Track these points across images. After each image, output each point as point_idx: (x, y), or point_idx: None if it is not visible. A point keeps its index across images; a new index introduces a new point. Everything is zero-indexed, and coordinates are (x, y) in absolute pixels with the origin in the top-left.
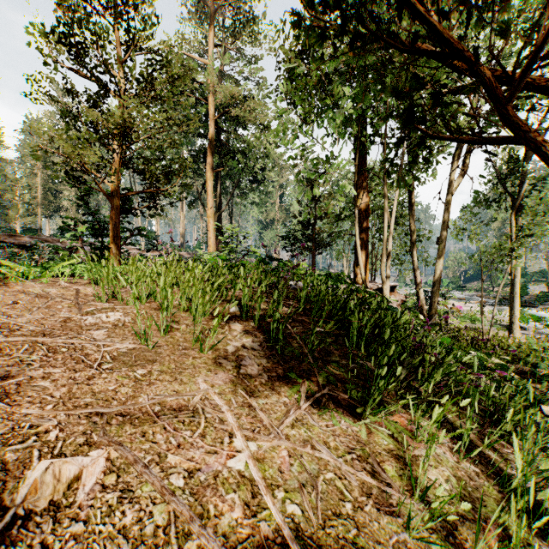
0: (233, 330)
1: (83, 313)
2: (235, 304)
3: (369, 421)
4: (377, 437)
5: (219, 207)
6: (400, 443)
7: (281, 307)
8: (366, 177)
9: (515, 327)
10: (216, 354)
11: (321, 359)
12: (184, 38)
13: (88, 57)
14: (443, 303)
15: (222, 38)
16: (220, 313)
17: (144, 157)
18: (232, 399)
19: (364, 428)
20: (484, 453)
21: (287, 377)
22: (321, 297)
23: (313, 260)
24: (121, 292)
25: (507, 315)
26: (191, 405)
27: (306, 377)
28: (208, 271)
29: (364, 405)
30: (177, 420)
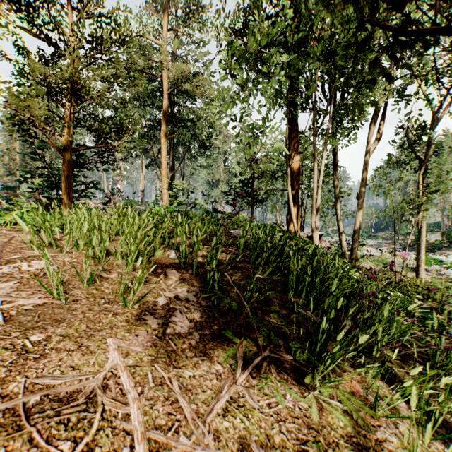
0: (169, 279)
1: (3, 262)
2: (160, 251)
3: (319, 392)
4: (330, 416)
5: (172, 168)
6: (357, 420)
7: (218, 254)
8: (298, 140)
9: (421, 269)
10: (143, 308)
11: (260, 310)
12: (141, 22)
13: (35, 12)
14: (359, 249)
15: (175, 25)
16: (158, 260)
17: (94, 113)
18: (149, 374)
19: (314, 404)
20: (446, 421)
21: (223, 335)
22: (259, 244)
23: (252, 213)
24: (62, 239)
25: (412, 259)
26: (84, 393)
27: (244, 333)
28: (152, 219)
29: (312, 371)
30: (56, 421)
